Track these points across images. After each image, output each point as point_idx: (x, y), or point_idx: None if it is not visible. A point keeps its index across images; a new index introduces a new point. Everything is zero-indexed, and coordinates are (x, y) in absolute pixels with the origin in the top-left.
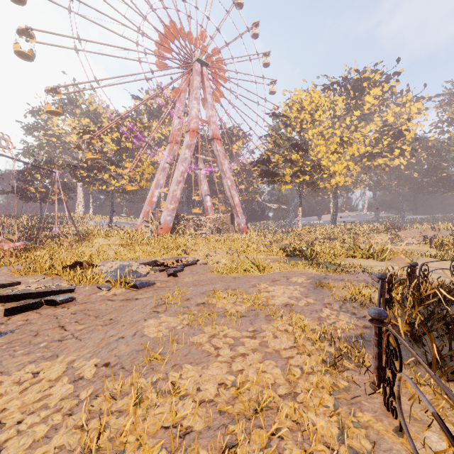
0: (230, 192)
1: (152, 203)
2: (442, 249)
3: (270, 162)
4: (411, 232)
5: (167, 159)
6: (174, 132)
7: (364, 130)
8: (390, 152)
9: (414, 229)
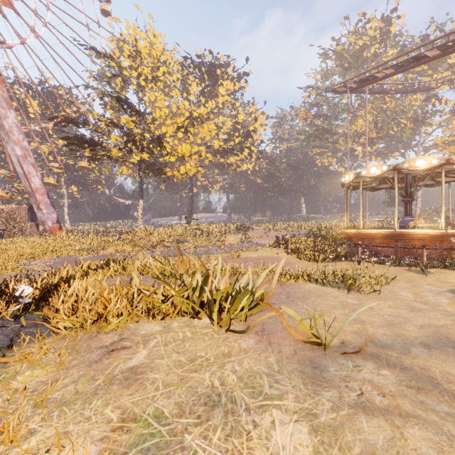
0: (22, 168)
1: None
2: (304, 256)
3: (86, 123)
4: (258, 232)
5: None
6: None
7: (217, 120)
8: (241, 151)
9: (260, 229)
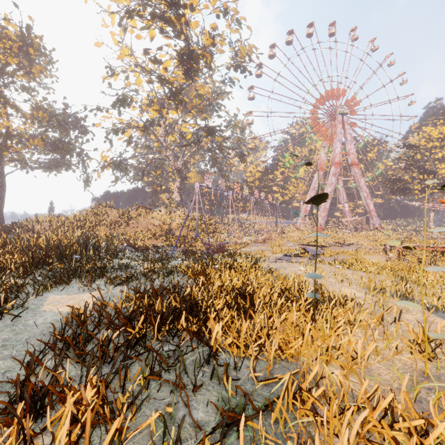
0: (366, 201)
1: (307, 211)
2: None
3: (400, 181)
4: None
5: (316, 181)
6: (321, 163)
7: None
8: None
9: None
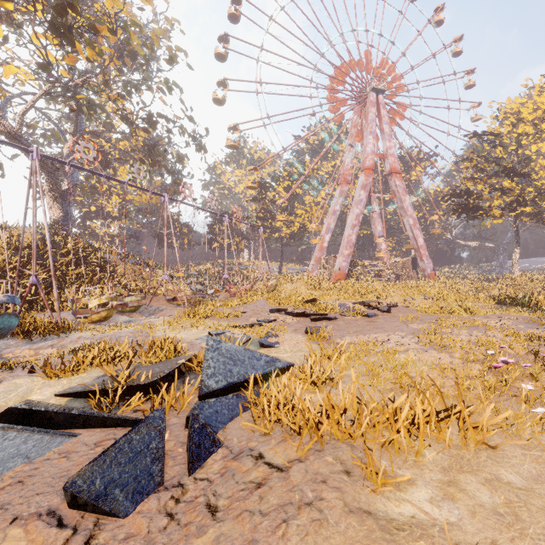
0: (412, 232)
1: (323, 248)
2: None
3: (470, 194)
4: None
5: (338, 201)
6: (345, 172)
7: None
8: None
9: None
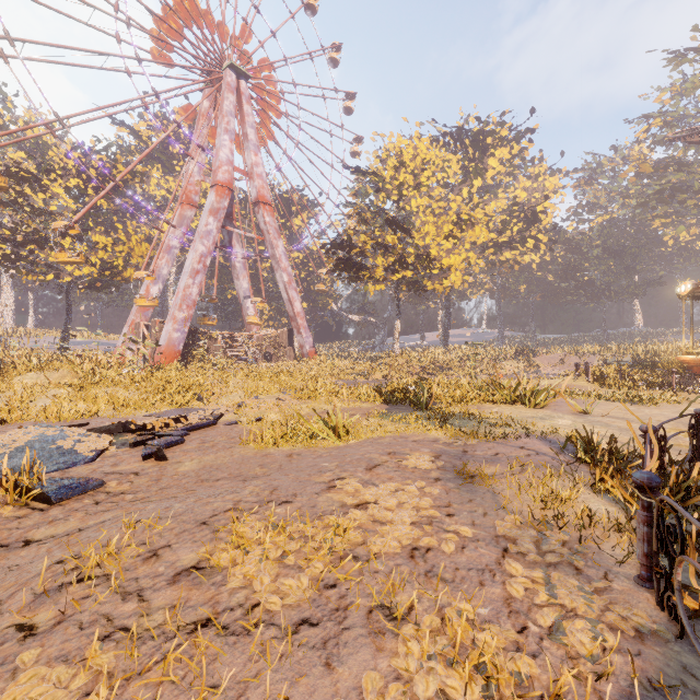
0: (288, 293)
1: (147, 308)
2: (606, 384)
3: (352, 247)
4: (549, 358)
5: (176, 232)
6: (189, 186)
7: (488, 208)
8: (521, 242)
9: (553, 354)
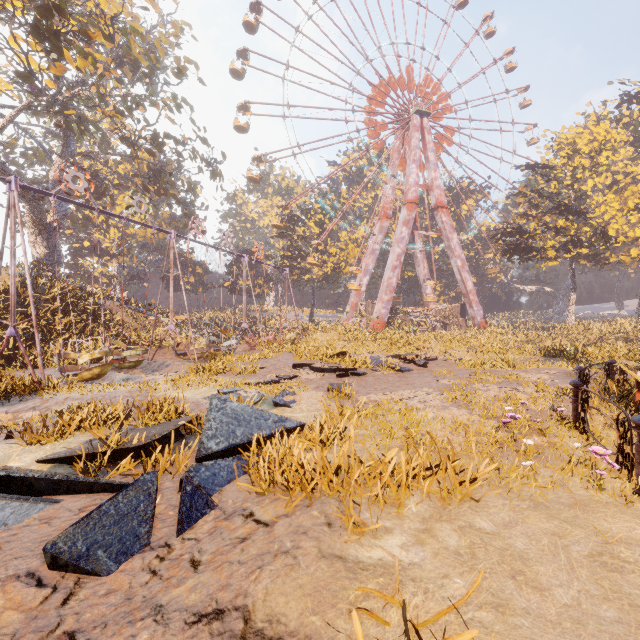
0: (461, 275)
1: (360, 293)
2: None
3: (522, 233)
4: None
5: (377, 239)
6: (386, 205)
7: None
8: None
9: None
